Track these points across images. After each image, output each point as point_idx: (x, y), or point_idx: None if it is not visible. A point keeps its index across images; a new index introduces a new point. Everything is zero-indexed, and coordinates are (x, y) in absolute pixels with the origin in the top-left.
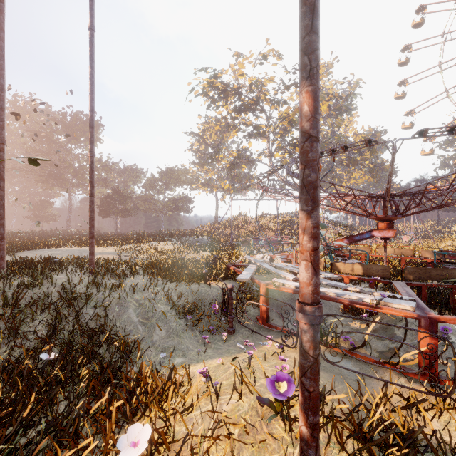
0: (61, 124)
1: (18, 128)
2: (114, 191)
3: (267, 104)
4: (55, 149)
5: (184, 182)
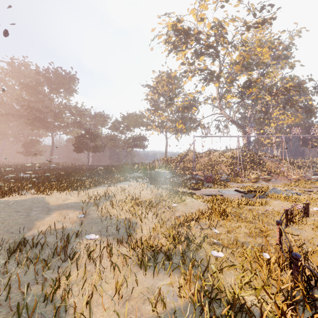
0: (44, 77)
1: (15, 84)
2: (86, 131)
3: (222, 49)
4: (41, 99)
5: (141, 124)
